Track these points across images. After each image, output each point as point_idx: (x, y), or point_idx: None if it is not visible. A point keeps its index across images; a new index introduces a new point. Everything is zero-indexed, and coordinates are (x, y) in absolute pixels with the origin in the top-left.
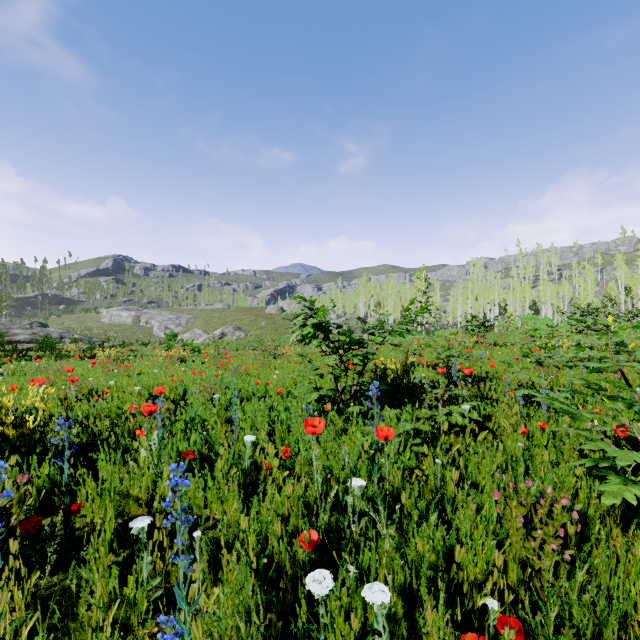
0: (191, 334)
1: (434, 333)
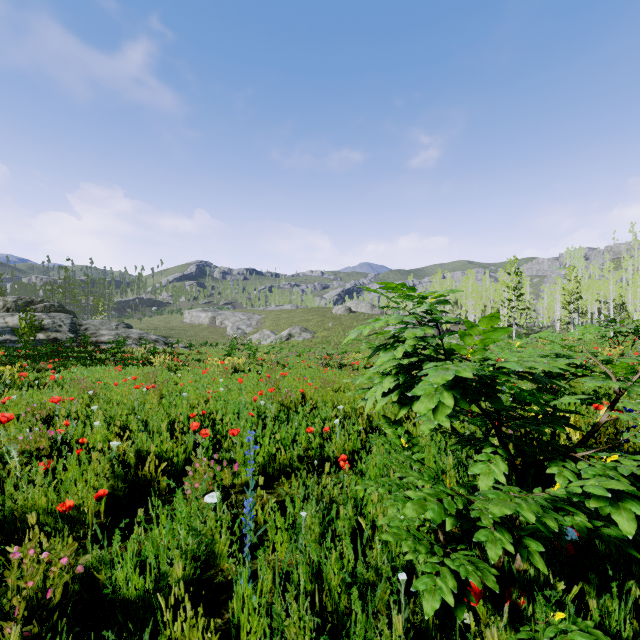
0: (260, 335)
1: (525, 336)
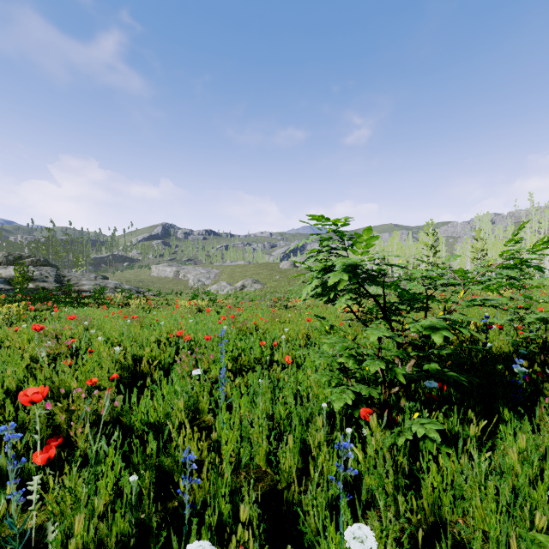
0: (218, 286)
1: None
